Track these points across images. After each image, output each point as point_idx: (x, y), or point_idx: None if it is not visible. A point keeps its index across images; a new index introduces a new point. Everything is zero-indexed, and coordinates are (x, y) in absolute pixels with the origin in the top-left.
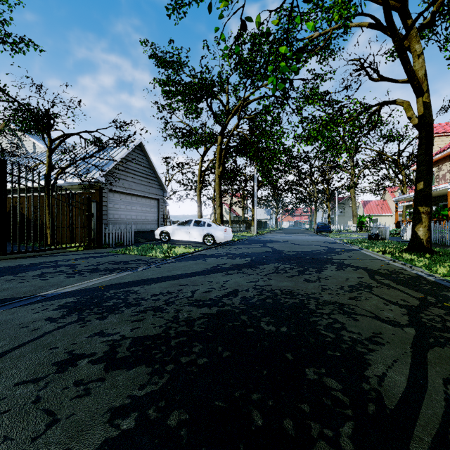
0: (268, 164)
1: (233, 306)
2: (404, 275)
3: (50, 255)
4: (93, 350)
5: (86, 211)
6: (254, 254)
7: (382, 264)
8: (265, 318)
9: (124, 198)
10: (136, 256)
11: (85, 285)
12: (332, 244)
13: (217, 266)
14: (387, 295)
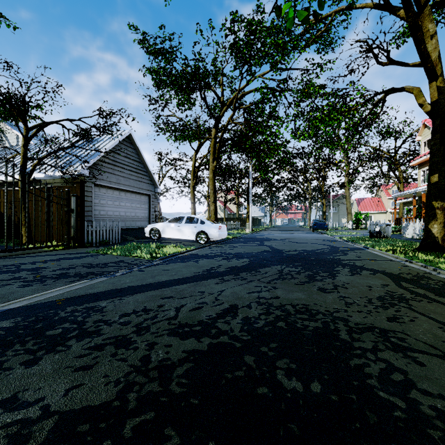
0: (265, 158)
1: (231, 335)
2: (435, 282)
3: (19, 256)
4: None
5: (65, 207)
6: (252, 254)
7: (399, 266)
8: (281, 360)
9: (112, 193)
10: (118, 257)
11: (40, 297)
12: (333, 242)
13: (210, 270)
14: (436, 313)
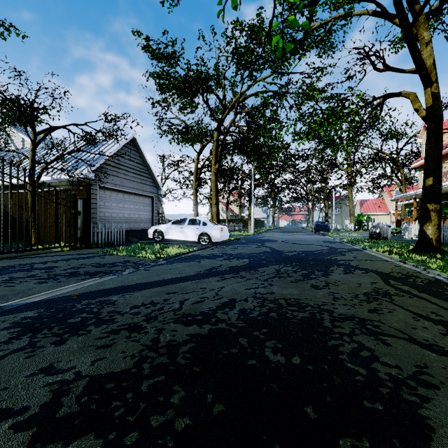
0: (266, 160)
1: (229, 323)
2: (422, 280)
3: (30, 256)
4: (27, 401)
5: (72, 209)
6: (253, 254)
7: (392, 266)
8: (270, 341)
9: (116, 196)
10: (124, 258)
11: (56, 293)
12: (333, 243)
13: (212, 269)
14: (413, 306)
